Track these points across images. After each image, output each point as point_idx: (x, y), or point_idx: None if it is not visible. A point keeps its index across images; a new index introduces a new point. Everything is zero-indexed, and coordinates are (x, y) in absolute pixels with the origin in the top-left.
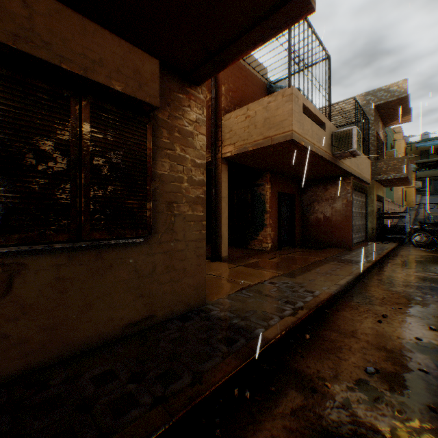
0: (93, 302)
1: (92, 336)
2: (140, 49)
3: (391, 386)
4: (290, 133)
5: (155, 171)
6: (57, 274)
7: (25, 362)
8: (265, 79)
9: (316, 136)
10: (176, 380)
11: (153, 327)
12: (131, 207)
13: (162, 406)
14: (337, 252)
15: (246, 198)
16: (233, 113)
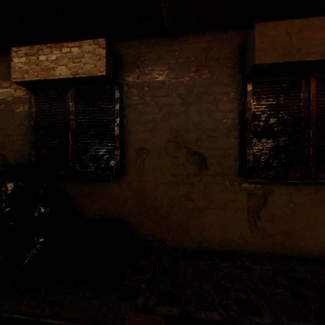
0: (312, 224)
1: (311, 249)
2: None
3: None
4: None
5: None
6: (288, 199)
7: (271, 248)
8: None
9: None
10: None
11: None
12: None
13: None
14: None
15: None
16: None
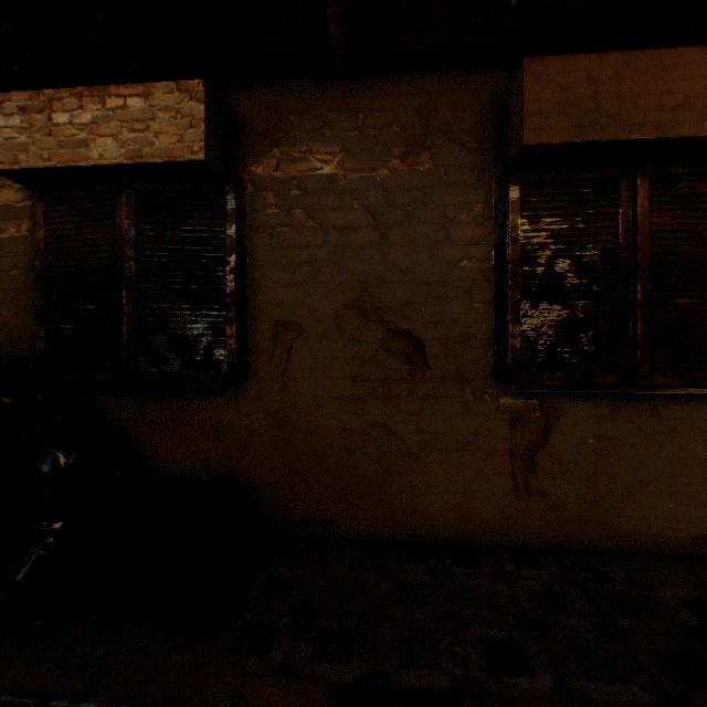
0: (642, 481)
1: (640, 532)
2: None
3: None
4: None
5: None
6: (594, 429)
7: (560, 533)
8: None
9: None
10: None
11: None
12: None
13: None
14: None
15: None
16: None
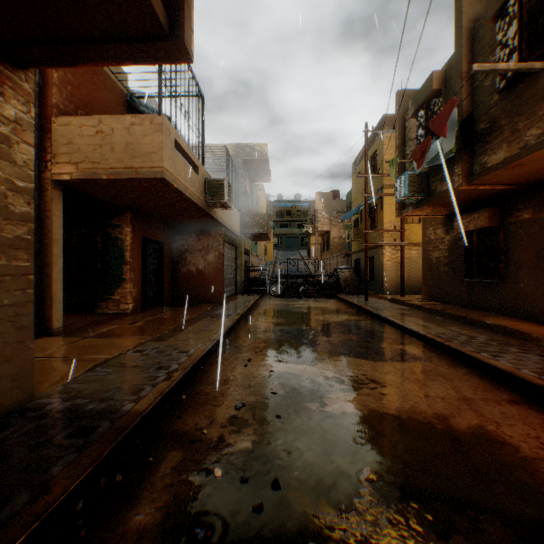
0: None
1: None
2: None
3: (254, 412)
4: (161, 170)
5: None
6: None
7: None
8: (125, 88)
9: (190, 179)
10: (2, 508)
11: None
12: None
13: None
14: (210, 308)
15: (94, 242)
16: (75, 118)
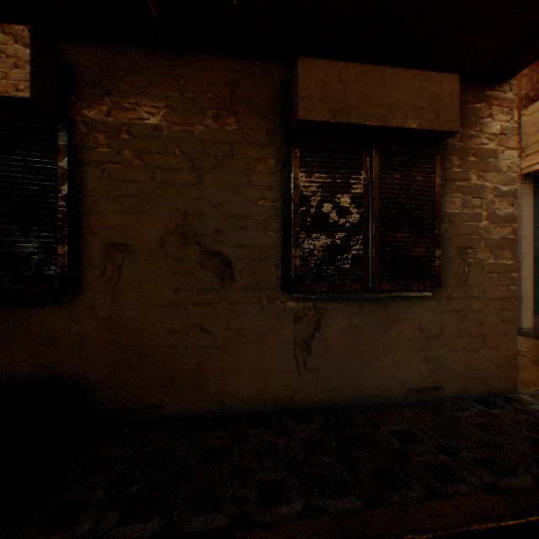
0: (378, 355)
1: (377, 390)
2: (426, 70)
3: None
4: None
5: (442, 211)
6: (349, 322)
7: (327, 396)
8: None
9: None
10: (507, 474)
11: (441, 401)
12: (417, 256)
13: (499, 496)
14: None
15: None
16: None
